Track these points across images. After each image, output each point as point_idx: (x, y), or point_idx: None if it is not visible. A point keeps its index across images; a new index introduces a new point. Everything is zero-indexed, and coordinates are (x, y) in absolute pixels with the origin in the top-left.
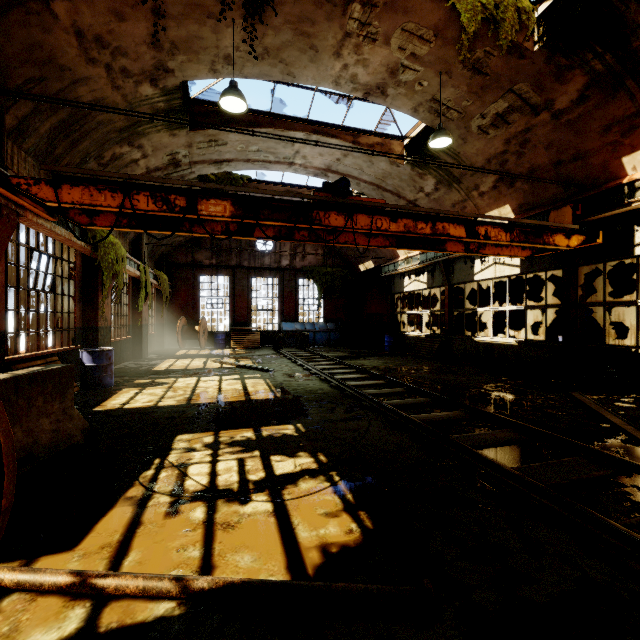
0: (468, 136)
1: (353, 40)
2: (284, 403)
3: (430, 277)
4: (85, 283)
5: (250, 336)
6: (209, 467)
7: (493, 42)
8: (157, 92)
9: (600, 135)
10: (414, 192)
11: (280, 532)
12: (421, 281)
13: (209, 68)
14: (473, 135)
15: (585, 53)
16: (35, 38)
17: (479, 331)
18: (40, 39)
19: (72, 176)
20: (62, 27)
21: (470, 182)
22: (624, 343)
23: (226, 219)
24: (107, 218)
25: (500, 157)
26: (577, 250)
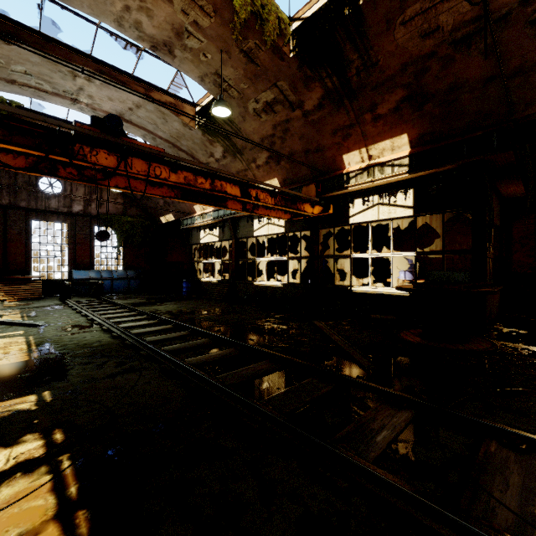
0: (246, 115)
1: None
2: (39, 365)
3: (221, 231)
4: None
5: (28, 286)
6: None
7: (261, 38)
8: None
9: (331, 136)
10: (206, 156)
11: None
12: (214, 234)
13: None
14: (250, 115)
15: (322, 71)
16: None
17: (260, 276)
18: None
19: None
20: None
21: (250, 155)
22: (345, 283)
23: None
24: None
25: (270, 139)
26: (319, 217)
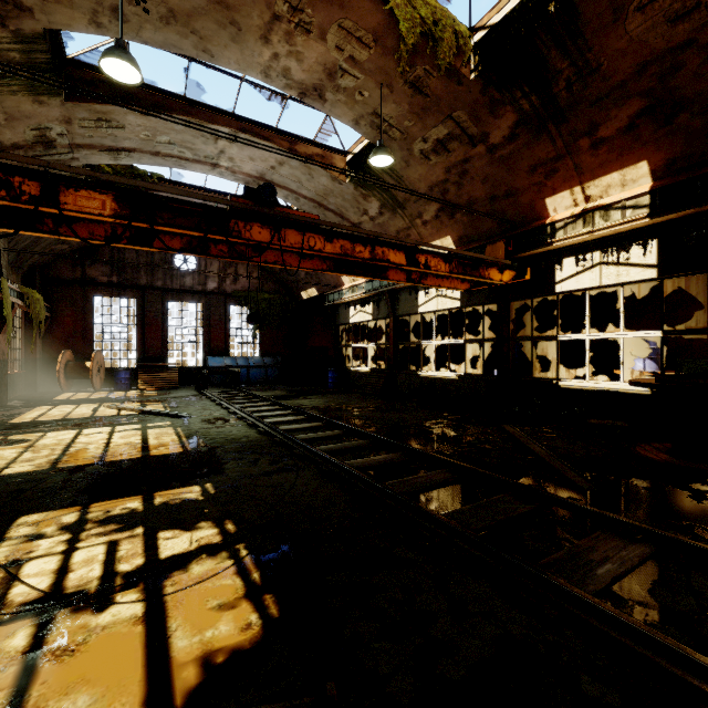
0: (411, 159)
1: (284, 25)
2: (194, 457)
3: (376, 308)
4: None
5: (165, 374)
6: (59, 561)
7: (433, 61)
8: (6, 35)
9: (528, 174)
10: (358, 214)
11: (146, 646)
12: (367, 312)
13: (89, 19)
14: (416, 159)
15: (515, 90)
16: None
17: (425, 365)
18: None
19: None
20: None
21: (414, 209)
22: (548, 375)
23: (106, 219)
24: None
25: (442, 186)
26: (509, 285)
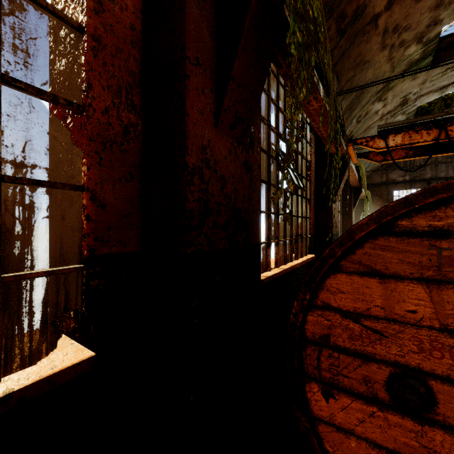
0: None
1: None
2: None
3: None
4: (343, 202)
5: None
6: None
7: None
8: (418, 47)
9: None
10: None
11: None
12: None
13: None
14: None
15: None
16: (360, 50)
17: None
18: (362, 49)
19: (391, 128)
20: (377, 33)
21: None
22: None
23: None
24: (396, 153)
25: None
26: None
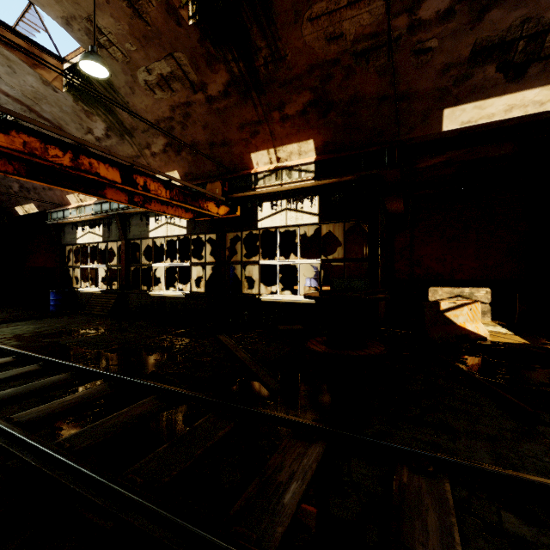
0: (136, 87)
1: None
2: None
3: (106, 230)
4: None
5: None
6: None
7: None
8: None
9: (238, 130)
10: (82, 131)
11: None
12: (97, 233)
13: None
14: (141, 88)
15: (227, 52)
16: None
17: (160, 285)
18: None
19: None
20: None
21: (142, 139)
22: (254, 291)
23: None
24: None
25: (168, 122)
26: (226, 219)
